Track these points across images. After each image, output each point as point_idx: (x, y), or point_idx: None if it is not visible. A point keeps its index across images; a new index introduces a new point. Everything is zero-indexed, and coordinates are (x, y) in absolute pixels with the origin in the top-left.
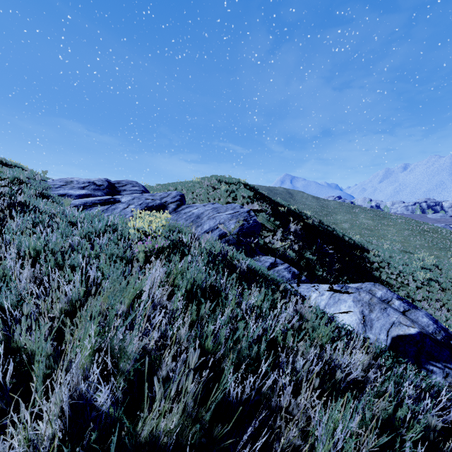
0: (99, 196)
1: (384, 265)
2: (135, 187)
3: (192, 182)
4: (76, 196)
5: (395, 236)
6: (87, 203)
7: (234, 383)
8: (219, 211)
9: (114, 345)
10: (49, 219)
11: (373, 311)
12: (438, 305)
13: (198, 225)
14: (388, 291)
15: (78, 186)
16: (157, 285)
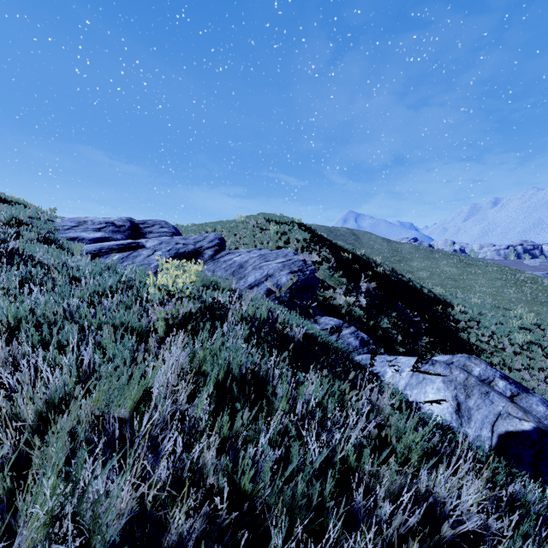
0: (119, 240)
1: (473, 324)
2: (164, 228)
3: (235, 222)
4: (90, 240)
5: (484, 288)
6: (103, 249)
7: (284, 547)
8: (268, 259)
9: (82, 511)
10: (45, 273)
11: (470, 396)
12: (542, 375)
13: (240, 277)
14: (488, 367)
15: (92, 227)
16: (177, 374)
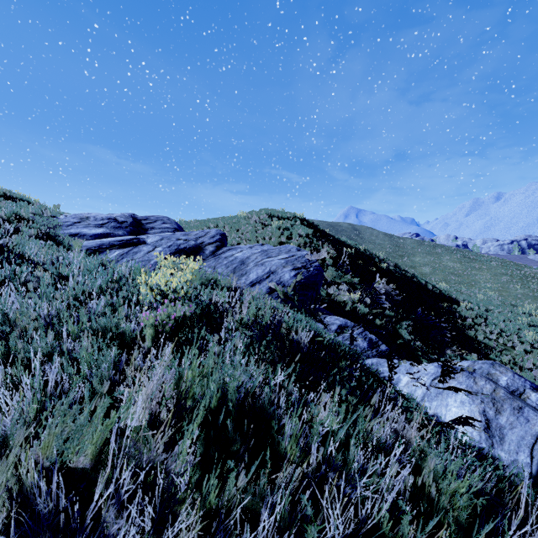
0: (121, 236)
1: (480, 321)
2: (166, 224)
3: (237, 217)
4: (91, 236)
5: (489, 283)
6: (104, 245)
7: None
8: (270, 255)
9: None
10: (32, 271)
11: (501, 411)
12: None
13: (242, 274)
14: (516, 375)
15: (94, 223)
16: (159, 402)
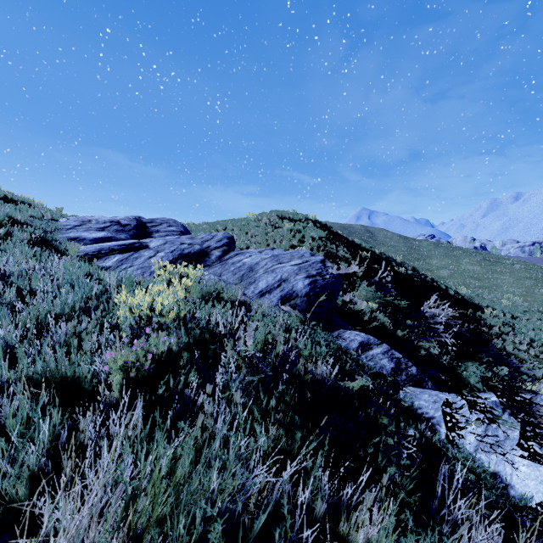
0: (123, 240)
1: (507, 330)
2: (171, 227)
3: (246, 219)
4: (91, 240)
5: (512, 288)
6: (103, 250)
7: None
8: (281, 260)
9: None
10: None
11: None
12: None
13: (250, 282)
14: None
15: (96, 226)
16: None
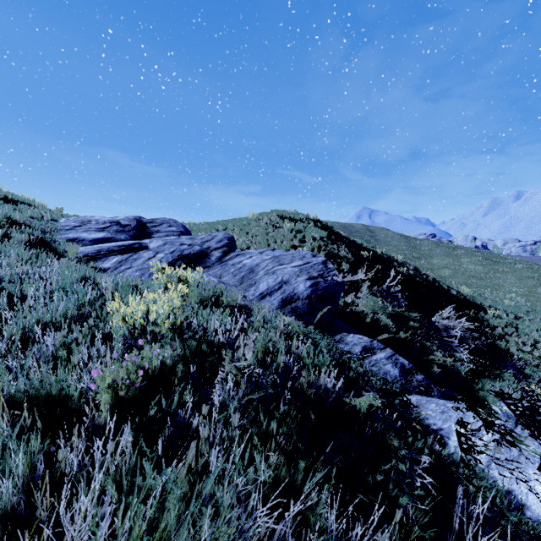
0: (123, 240)
1: (510, 330)
2: (171, 227)
3: (247, 219)
4: (90, 241)
5: (515, 287)
6: (102, 251)
7: None
8: (282, 262)
9: None
10: None
11: None
12: None
13: (250, 284)
14: None
15: (96, 227)
16: None
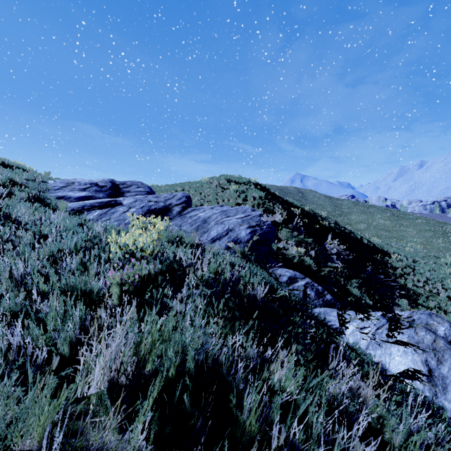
0: (101, 198)
1: (408, 271)
2: (139, 188)
3: (200, 182)
4: (75, 199)
5: (415, 238)
6: (86, 206)
7: None
8: (229, 215)
9: None
10: (16, 231)
11: (442, 361)
12: None
13: (204, 231)
14: None
15: (79, 187)
16: (116, 369)
